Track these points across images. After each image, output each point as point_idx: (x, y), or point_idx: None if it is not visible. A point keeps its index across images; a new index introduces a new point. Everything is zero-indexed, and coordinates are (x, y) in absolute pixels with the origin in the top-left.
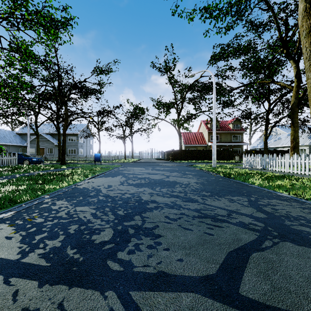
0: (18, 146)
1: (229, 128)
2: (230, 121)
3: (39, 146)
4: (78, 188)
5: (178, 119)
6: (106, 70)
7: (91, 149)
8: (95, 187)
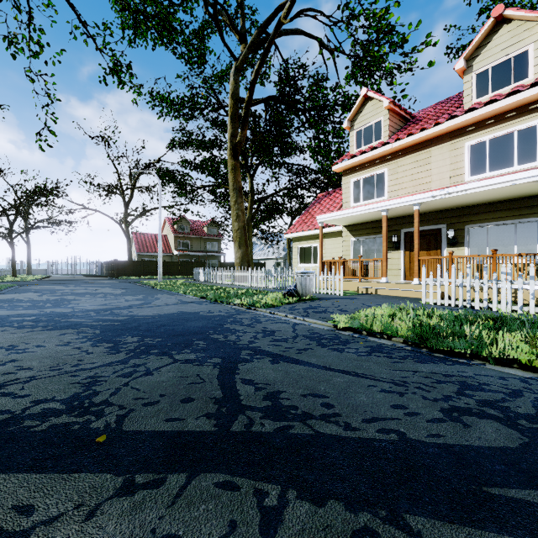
0: None
1: (203, 232)
2: (205, 223)
3: None
4: None
5: (125, 212)
6: None
7: None
8: (9, 298)
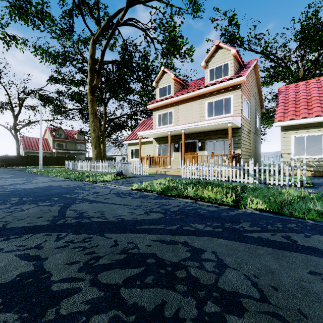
0: None
1: (74, 137)
2: (75, 132)
3: None
4: None
5: (14, 122)
6: None
7: None
8: None
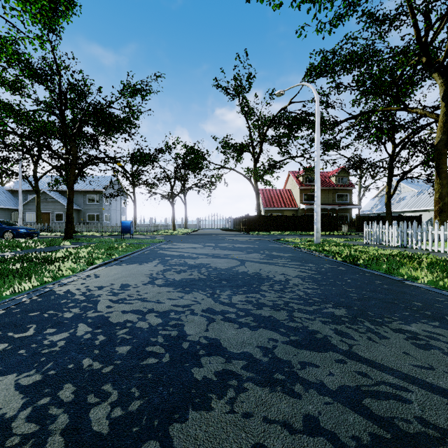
0: (9, 210)
1: (331, 182)
2: (333, 173)
3: (40, 209)
4: (52, 295)
5: (254, 168)
6: (143, 89)
7: (123, 215)
8: (90, 290)
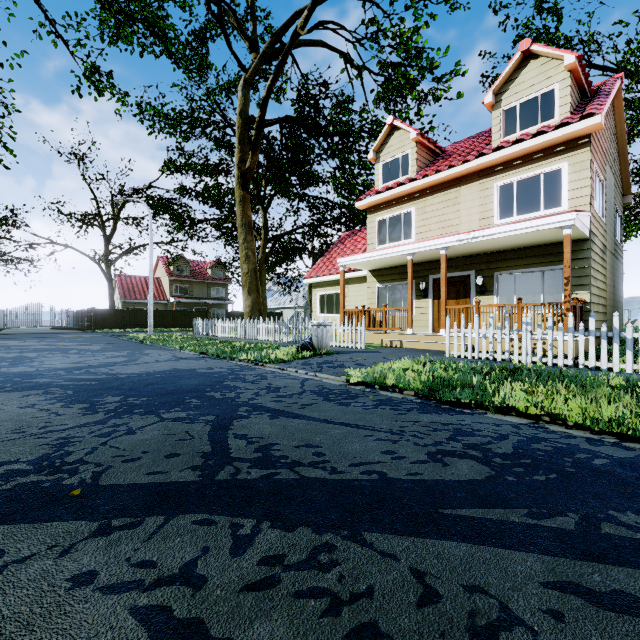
0: None
1: (206, 274)
2: (209, 264)
3: None
4: None
5: (106, 249)
6: None
7: None
8: None
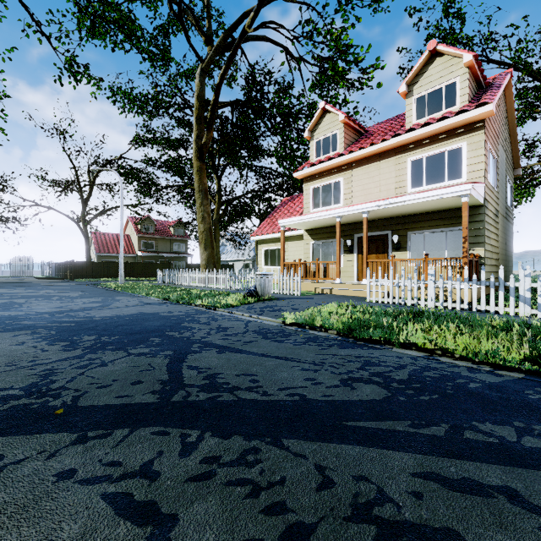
0: None
1: (169, 232)
2: (171, 224)
3: None
4: None
5: (83, 211)
6: None
7: None
8: None
